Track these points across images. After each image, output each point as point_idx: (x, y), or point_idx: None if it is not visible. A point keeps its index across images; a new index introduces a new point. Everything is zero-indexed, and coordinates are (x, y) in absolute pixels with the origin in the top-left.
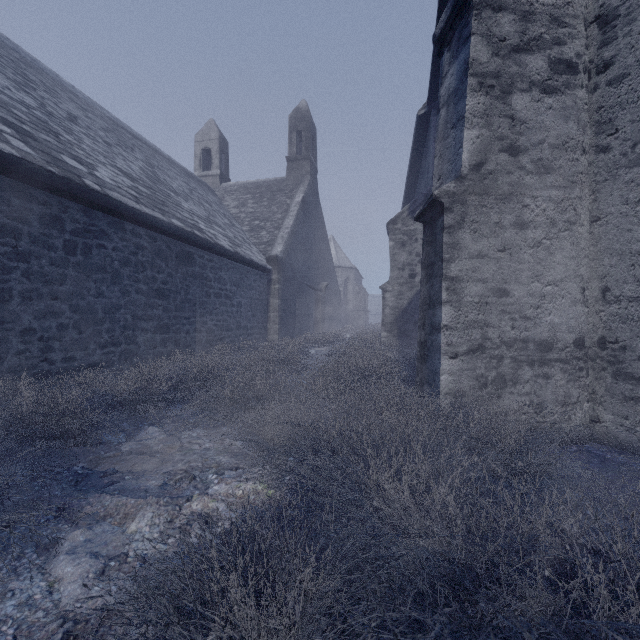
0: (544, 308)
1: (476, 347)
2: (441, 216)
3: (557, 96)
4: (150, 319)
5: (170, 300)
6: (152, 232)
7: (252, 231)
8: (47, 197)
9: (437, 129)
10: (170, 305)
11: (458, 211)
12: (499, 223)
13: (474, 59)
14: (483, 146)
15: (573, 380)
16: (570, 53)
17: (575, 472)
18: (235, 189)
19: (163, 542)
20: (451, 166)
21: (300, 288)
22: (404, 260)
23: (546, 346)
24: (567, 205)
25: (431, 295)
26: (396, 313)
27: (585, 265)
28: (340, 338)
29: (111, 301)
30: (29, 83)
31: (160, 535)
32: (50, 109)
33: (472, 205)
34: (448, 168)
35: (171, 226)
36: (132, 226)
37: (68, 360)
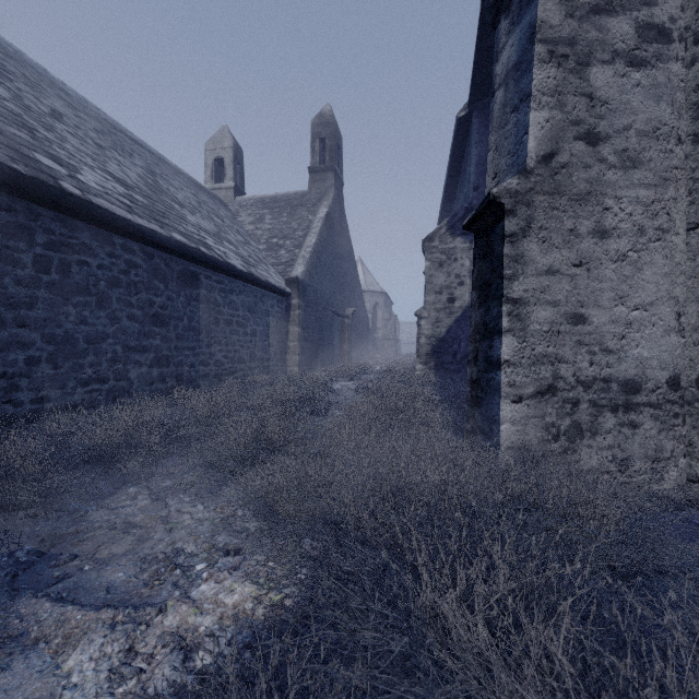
0: (630, 338)
1: (545, 388)
2: (501, 221)
3: (646, 70)
4: (145, 350)
5: (170, 328)
6: (148, 247)
7: (269, 250)
8: (12, 202)
9: (491, 116)
10: (170, 334)
11: (523, 215)
12: (574, 230)
13: (543, 21)
14: (554, 132)
15: (666, 429)
16: (662, 16)
17: (697, 565)
18: (251, 203)
19: (111, 691)
20: (512, 159)
21: (324, 314)
22: (442, 282)
23: (633, 387)
24: (659, 208)
25: (486, 322)
26: (433, 343)
27: (681, 284)
28: (369, 370)
29: (96, 329)
30: (5, 73)
31: (109, 677)
32: (28, 102)
33: (540, 207)
34: (507, 162)
35: (171, 241)
36: (123, 240)
37: (40, 401)
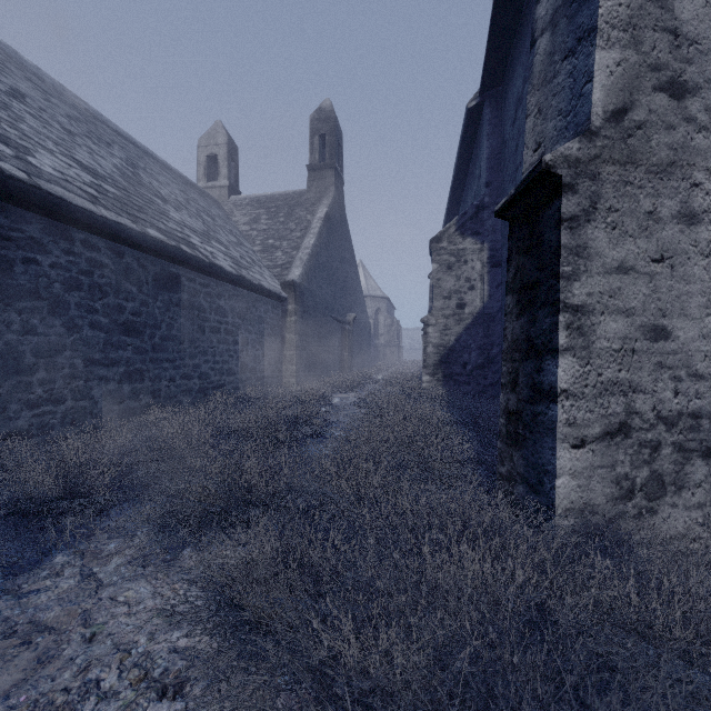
0: None
1: (616, 427)
2: (555, 200)
3: None
4: (113, 364)
5: (145, 337)
6: (117, 245)
7: (265, 252)
8: None
9: (531, 72)
10: (145, 344)
11: (585, 191)
12: (653, 213)
13: None
14: (627, 79)
15: None
16: None
17: None
18: (246, 203)
19: None
20: (565, 120)
21: (323, 320)
22: (451, 286)
23: None
24: None
25: (532, 336)
26: (441, 352)
27: None
28: (371, 380)
29: (48, 340)
30: None
31: None
32: None
33: (609, 181)
34: (558, 125)
35: (144, 237)
36: (84, 235)
37: None
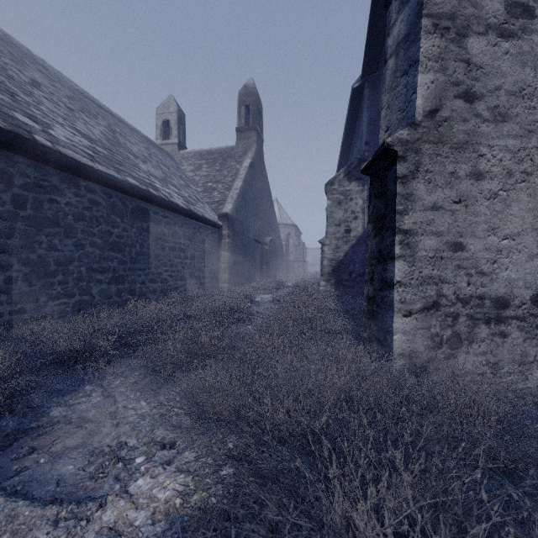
0: (501, 263)
1: (431, 304)
2: (393, 165)
3: (514, 41)
4: (105, 271)
5: (125, 253)
6: (107, 189)
7: (205, 192)
8: None
9: (384, 80)
10: (125, 257)
11: (412, 160)
12: (454, 173)
13: None
14: (438, 91)
15: (530, 338)
16: None
17: None
18: (191, 156)
19: None
20: (402, 114)
21: (248, 242)
22: (340, 217)
23: (503, 303)
24: (524, 155)
25: (381, 249)
26: (333, 264)
27: None
28: (283, 286)
29: (64, 254)
30: None
31: None
32: (11, 73)
33: (426, 154)
34: (398, 117)
35: (126, 183)
36: (86, 183)
37: (17, 312)
